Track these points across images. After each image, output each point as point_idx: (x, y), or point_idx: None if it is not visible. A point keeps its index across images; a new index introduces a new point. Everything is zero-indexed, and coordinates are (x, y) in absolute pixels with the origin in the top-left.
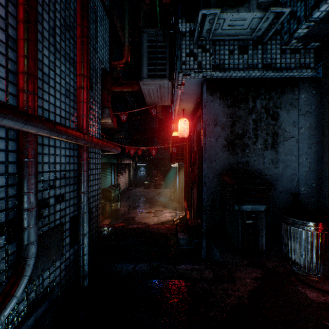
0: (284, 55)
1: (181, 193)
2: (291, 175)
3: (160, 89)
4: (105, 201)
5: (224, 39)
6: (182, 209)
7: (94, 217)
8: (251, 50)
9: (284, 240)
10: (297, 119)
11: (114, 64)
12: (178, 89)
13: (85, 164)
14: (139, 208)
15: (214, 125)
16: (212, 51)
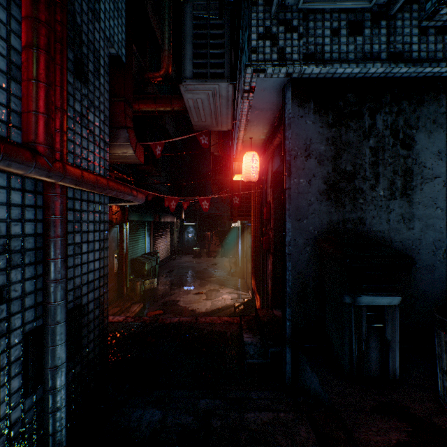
0: (425, 38)
1: (245, 265)
2: (435, 240)
3: (214, 99)
4: (135, 276)
5: (324, 9)
6: (247, 288)
7: (92, 321)
8: (369, 29)
9: (442, 363)
10: (445, 147)
11: (148, 77)
12: (244, 100)
13: (58, 222)
14: (184, 287)
15: (305, 156)
16: (303, 30)
